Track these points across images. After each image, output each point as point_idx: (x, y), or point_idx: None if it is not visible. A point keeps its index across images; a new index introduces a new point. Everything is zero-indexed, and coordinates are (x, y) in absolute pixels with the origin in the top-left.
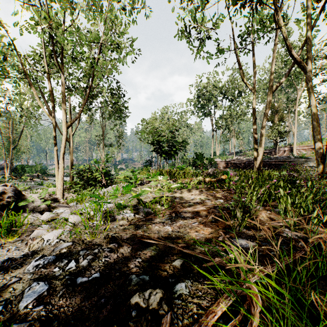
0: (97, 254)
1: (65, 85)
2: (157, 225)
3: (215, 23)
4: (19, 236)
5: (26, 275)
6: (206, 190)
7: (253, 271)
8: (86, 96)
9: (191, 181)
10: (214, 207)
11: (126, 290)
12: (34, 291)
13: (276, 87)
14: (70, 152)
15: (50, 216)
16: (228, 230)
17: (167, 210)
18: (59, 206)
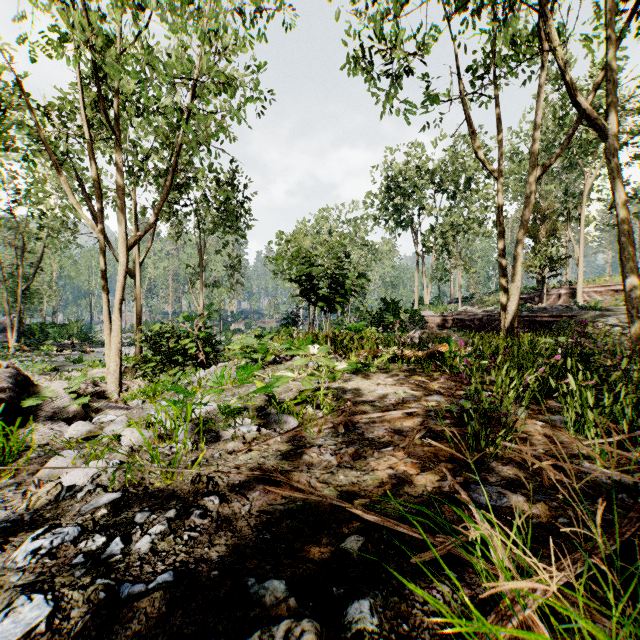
0: (174, 522)
1: (124, 165)
2: (306, 451)
3: (423, 40)
4: (14, 474)
5: (8, 573)
6: (406, 374)
7: (525, 568)
8: (166, 186)
9: (376, 356)
10: (426, 411)
11: (232, 618)
12: (18, 620)
13: (546, 167)
14: (136, 298)
15: (84, 431)
16: (458, 465)
17: (328, 419)
18: (107, 408)
